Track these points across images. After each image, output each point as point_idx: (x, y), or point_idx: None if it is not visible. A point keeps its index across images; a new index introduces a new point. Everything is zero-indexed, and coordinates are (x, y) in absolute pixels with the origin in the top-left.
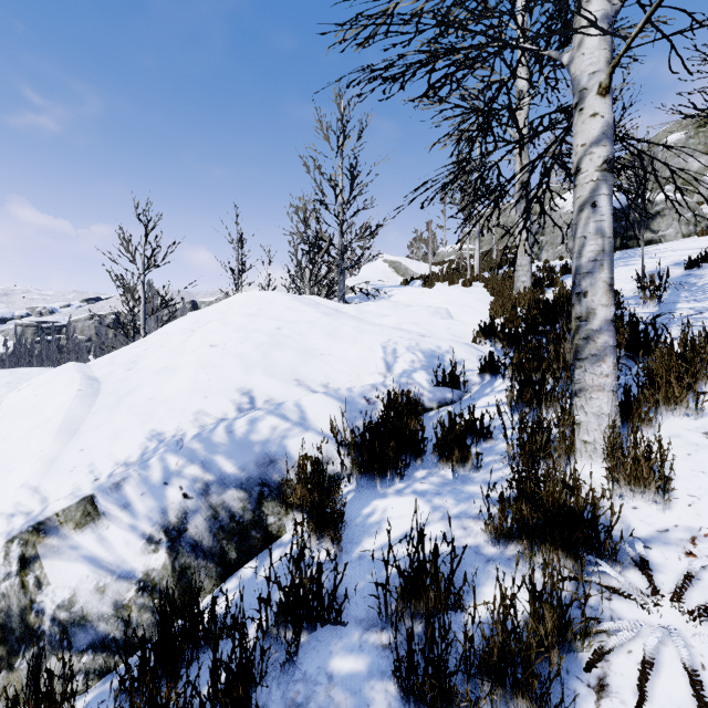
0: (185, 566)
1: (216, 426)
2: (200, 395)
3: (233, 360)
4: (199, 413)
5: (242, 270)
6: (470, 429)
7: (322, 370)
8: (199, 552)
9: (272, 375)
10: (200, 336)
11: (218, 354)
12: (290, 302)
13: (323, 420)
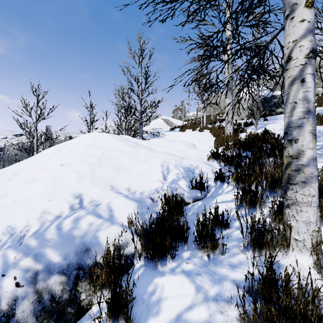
0: None
1: (50, 224)
2: (47, 199)
3: (73, 174)
4: (44, 212)
5: (92, 122)
6: (215, 221)
7: (126, 179)
8: None
9: (96, 184)
10: (56, 159)
11: (64, 170)
12: (111, 139)
13: (124, 216)
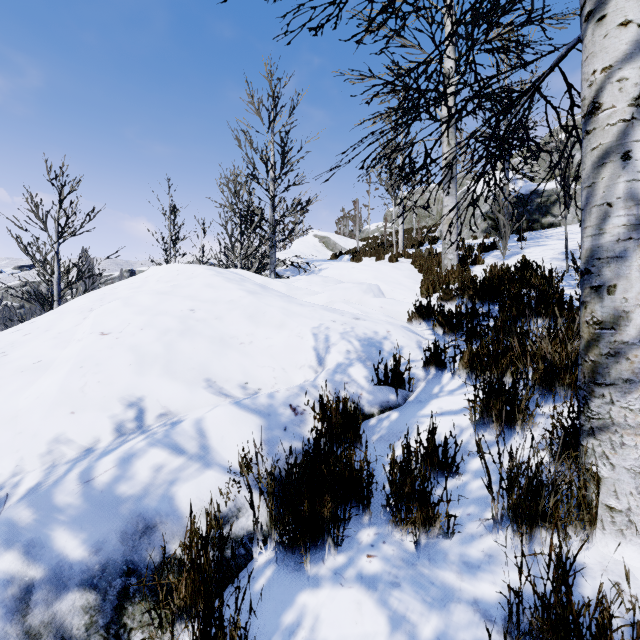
0: None
1: (68, 470)
2: (66, 410)
3: (125, 354)
4: (57, 439)
5: (175, 241)
6: (429, 460)
7: (240, 364)
8: None
9: (174, 375)
10: (93, 320)
11: (107, 346)
12: (211, 278)
13: (233, 448)
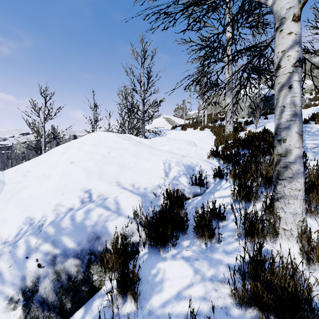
0: (34, 318)
1: (65, 215)
2: (60, 193)
3: (82, 171)
4: (57, 204)
5: (96, 121)
6: (213, 214)
7: (131, 176)
8: (45, 306)
9: (103, 180)
10: (66, 157)
11: (73, 167)
12: (116, 138)
13: (130, 209)
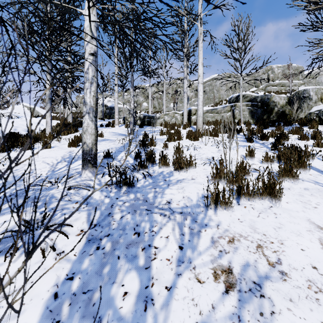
0: None
1: None
2: None
3: None
4: None
5: None
6: None
7: None
8: None
9: None
10: None
11: None
12: None
13: None
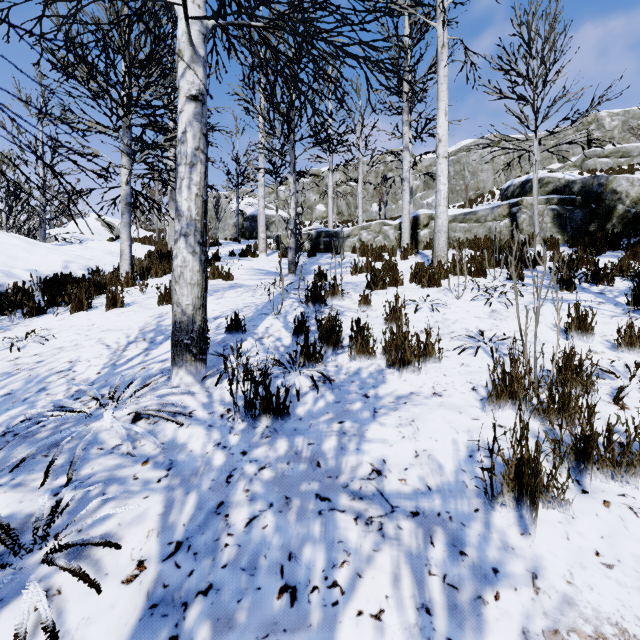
0: None
1: None
2: None
3: None
4: None
5: None
6: None
7: (24, 265)
8: None
9: None
10: None
11: None
12: None
13: (25, 277)
